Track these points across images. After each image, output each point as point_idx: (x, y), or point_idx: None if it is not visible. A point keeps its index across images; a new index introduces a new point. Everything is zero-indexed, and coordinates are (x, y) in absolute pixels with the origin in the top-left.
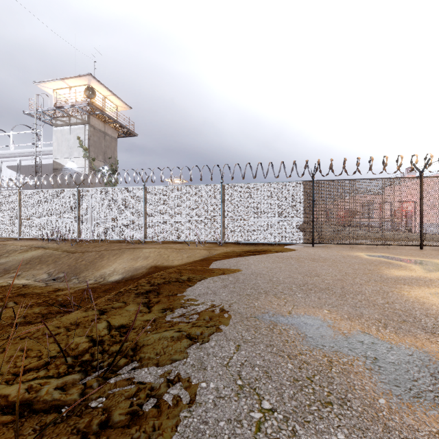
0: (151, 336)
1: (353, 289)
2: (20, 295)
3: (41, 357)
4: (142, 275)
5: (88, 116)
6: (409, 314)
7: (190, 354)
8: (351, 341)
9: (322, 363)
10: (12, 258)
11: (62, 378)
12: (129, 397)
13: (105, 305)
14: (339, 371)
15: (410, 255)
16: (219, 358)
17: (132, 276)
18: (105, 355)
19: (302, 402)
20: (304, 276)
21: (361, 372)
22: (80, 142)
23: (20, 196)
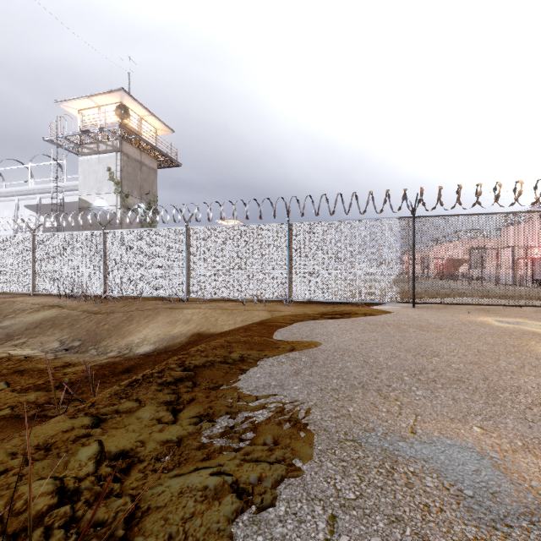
0: (168, 484)
1: (504, 381)
2: (18, 372)
3: None
4: (180, 346)
5: (120, 142)
6: None
7: (236, 540)
8: None
9: None
10: (19, 320)
11: None
12: None
13: (108, 406)
14: None
15: None
16: None
17: (167, 347)
18: (73, 533)
19: None
20: (415, 355)
21: None
22: (111, 174)
23: (34, 241)
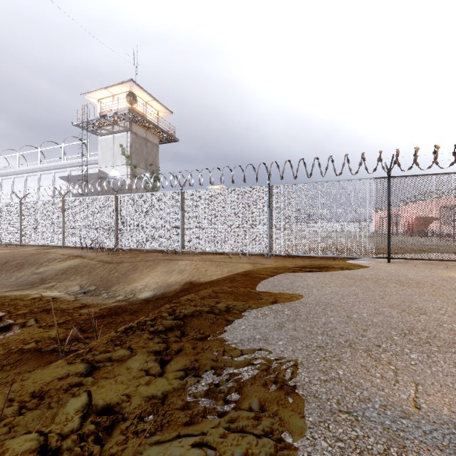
0: (147, 454)
1: None
2: (45, 310)
3: None
4: (174, 293)
5: (130, 123)
6: None
7: None
8: None
9: None
10: (51, 267)
11: None
12: None
13: (103, 353)
14: None
15: None
16: None
17: (164, 294)
18: None
19: None
20: (400, 312)
21: None
22: (123, 150)
23: (64, 204)
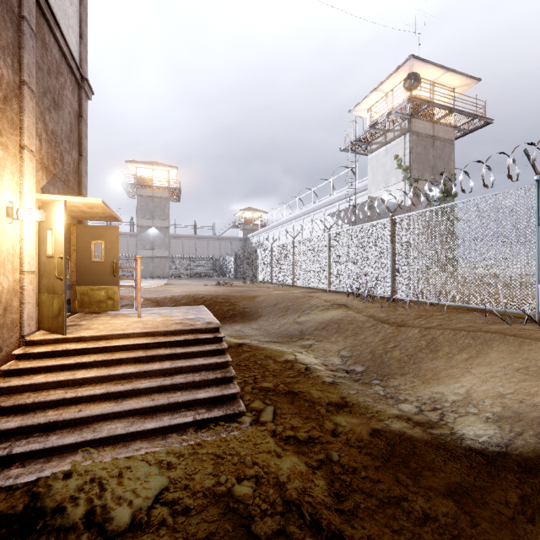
0: None
1: None
2: (291, 392)
3: None
4: None
5: (408, 121)
6: None
7: None
8: None
9: None
10: (312, 317)
11: None
12: None
13: None
14: None
15: None
16: None
17: None
18: None
19: None
20: None
21: None
22: (398, 161)
23: (329, 239)
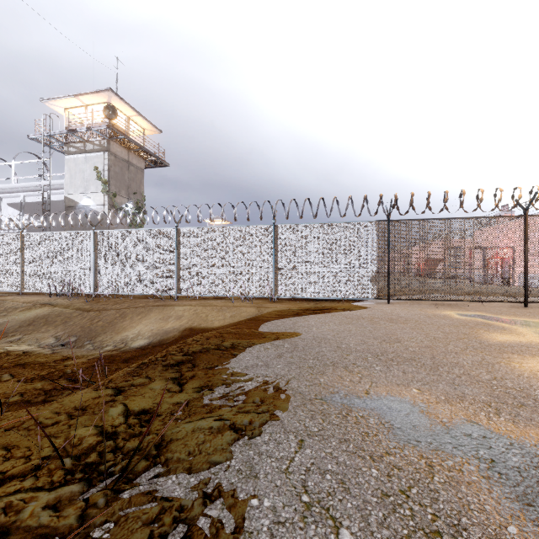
0: (183, 426)
1: (447, 359)
2: (19, 365)
3: (30, 457)
4: (173, 339)
5: (107, 142)
6: (527, 395)
7: (235, 453)
8: (455, 435)
9: (418, 468)
10: (11, 318)
11: (56, 492)
12: (149, 522)
13: (123, 382)
14: (444, 480)
15: (513, 314)
16: (276, 460)
17: (161, 341)
18: (119, 455)
19: (398, 531)
20: (381, 341)
21: (475, 483)
22: (98, 173)
23: (23, 240)
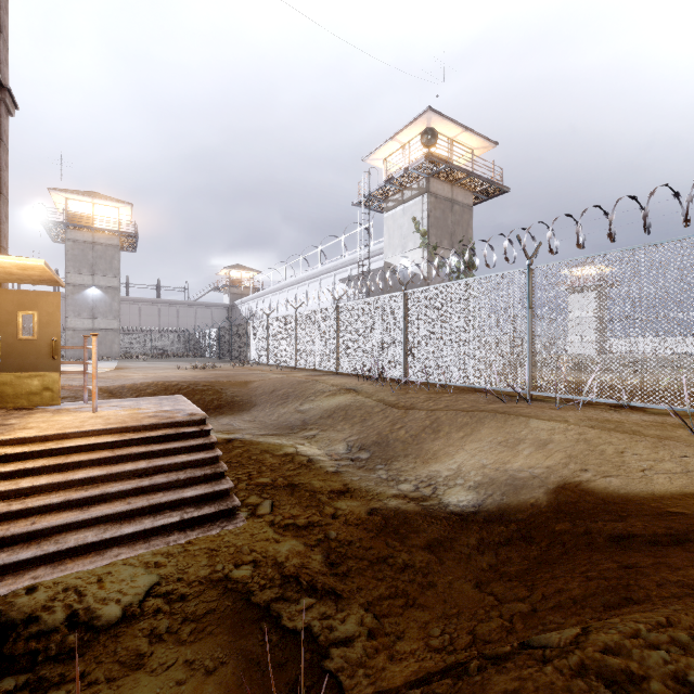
0: None
1: None
2: (291, 485)
3: None
4: (534, 513)
5: (426, 181)
6: None
7: None
8: None
9: None
10: (316, 404)
11: None
12: None
13: None
14: None
15: None
16: None
17: (504, 506)
18: None
19: None
20: None
21: None
22: (416, 225)
23: (338, 313)
